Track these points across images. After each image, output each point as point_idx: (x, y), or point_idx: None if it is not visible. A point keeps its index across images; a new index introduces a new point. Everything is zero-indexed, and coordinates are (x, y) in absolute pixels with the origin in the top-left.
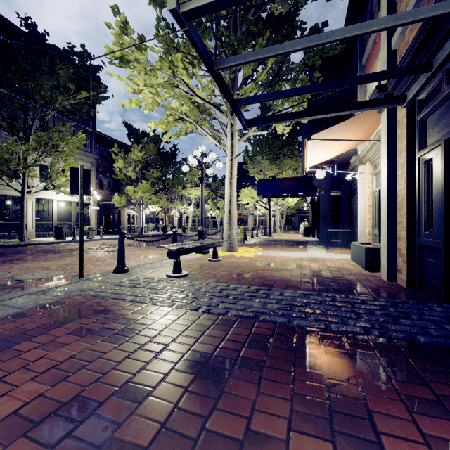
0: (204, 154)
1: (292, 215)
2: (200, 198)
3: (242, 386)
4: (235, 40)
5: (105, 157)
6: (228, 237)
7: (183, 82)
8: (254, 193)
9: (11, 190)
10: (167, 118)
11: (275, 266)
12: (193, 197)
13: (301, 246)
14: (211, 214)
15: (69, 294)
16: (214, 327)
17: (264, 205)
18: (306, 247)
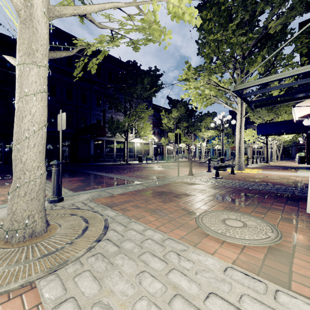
0: (224, 116)
1: (289, 147)
2: (210, 137)
3: (259, 198)
4: (246, 62)
5: (156, 117)
6: (238, 162)
7: (213, 82)
8: (253, 132)
9: (120, 138)
10: (199, 96)
11: (271, 178)
12: (206, 136)
13: (293, 169)
14: (218, 147)
15: (181, 180)
16: (244, 190)
17: (261, 140)
18: (297, 170)
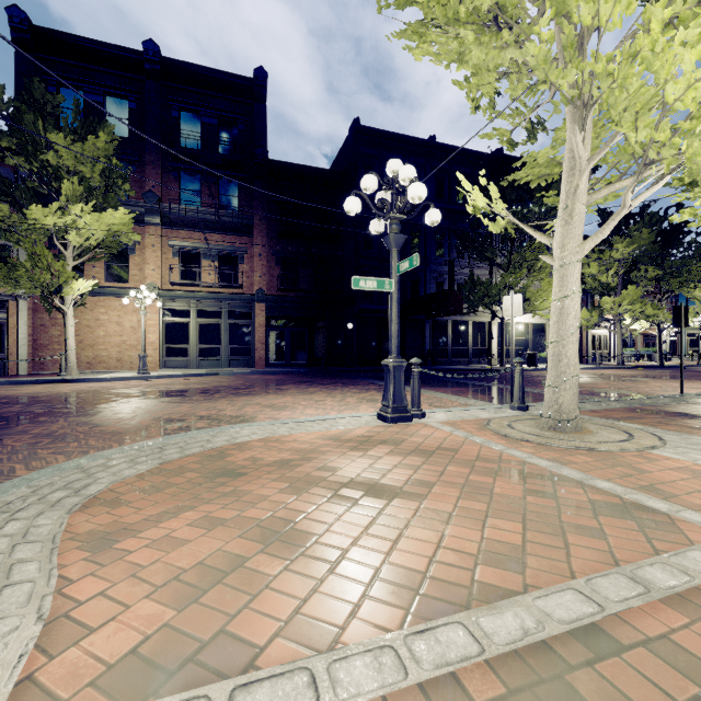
0: None
1: None
2: None
3: None
4: None
5: None
6: None
7: None
8: None
9: (480, 316)
10: None
11: None
12: None
13: None
14: None
15: (700, 400)
16: None
17: None
18: None
